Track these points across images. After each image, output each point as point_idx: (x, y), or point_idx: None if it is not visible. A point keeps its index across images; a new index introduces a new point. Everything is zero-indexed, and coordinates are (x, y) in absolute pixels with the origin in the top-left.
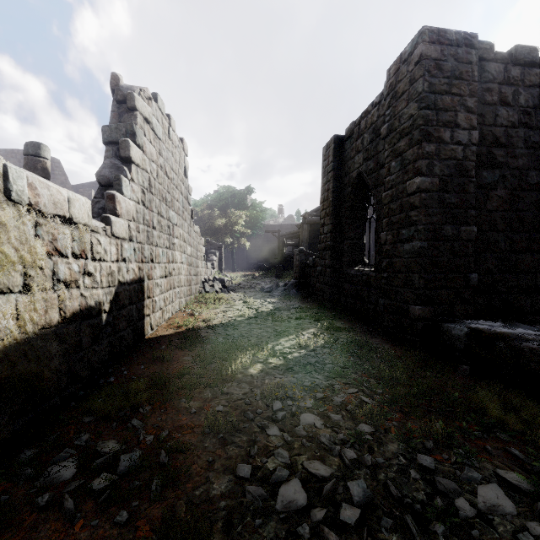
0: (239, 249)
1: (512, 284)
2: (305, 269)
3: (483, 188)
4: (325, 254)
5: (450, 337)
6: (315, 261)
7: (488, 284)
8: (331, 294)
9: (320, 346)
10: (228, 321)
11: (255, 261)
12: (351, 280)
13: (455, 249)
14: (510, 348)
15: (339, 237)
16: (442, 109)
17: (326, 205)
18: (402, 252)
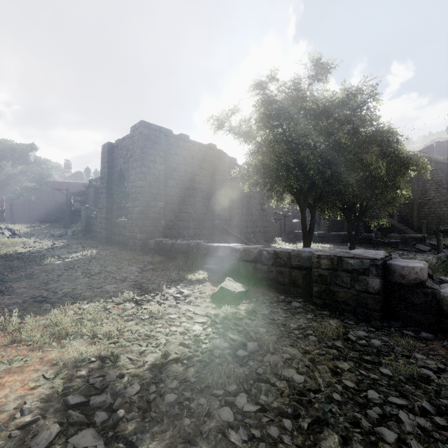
0: (18, 201)
1: (180, 225)
2: (90, 220)
3: (169, 187)
4: (103, 211)
5: (150, 244)
6: (97, 215)
7: (171, 225)
8: (106, 234)
9: (94, 254)
10: (31, 251)
11: (39, 214)
12: (117, 225)
13: (155, 211)
14: (162, 244)
15: (111, 201)
16: (150, 155)
17: (103, 181)
18: (135, 211)
